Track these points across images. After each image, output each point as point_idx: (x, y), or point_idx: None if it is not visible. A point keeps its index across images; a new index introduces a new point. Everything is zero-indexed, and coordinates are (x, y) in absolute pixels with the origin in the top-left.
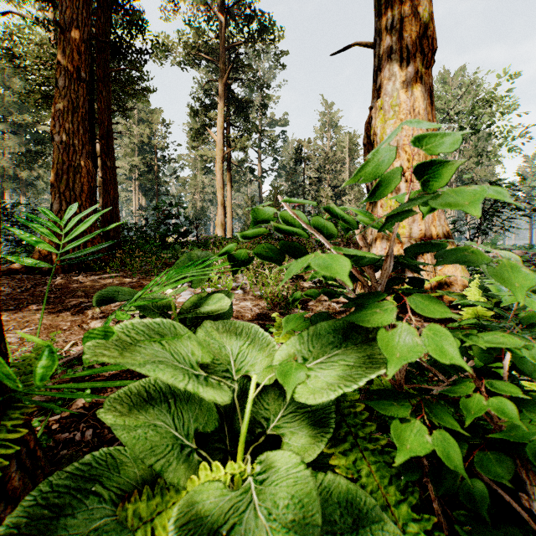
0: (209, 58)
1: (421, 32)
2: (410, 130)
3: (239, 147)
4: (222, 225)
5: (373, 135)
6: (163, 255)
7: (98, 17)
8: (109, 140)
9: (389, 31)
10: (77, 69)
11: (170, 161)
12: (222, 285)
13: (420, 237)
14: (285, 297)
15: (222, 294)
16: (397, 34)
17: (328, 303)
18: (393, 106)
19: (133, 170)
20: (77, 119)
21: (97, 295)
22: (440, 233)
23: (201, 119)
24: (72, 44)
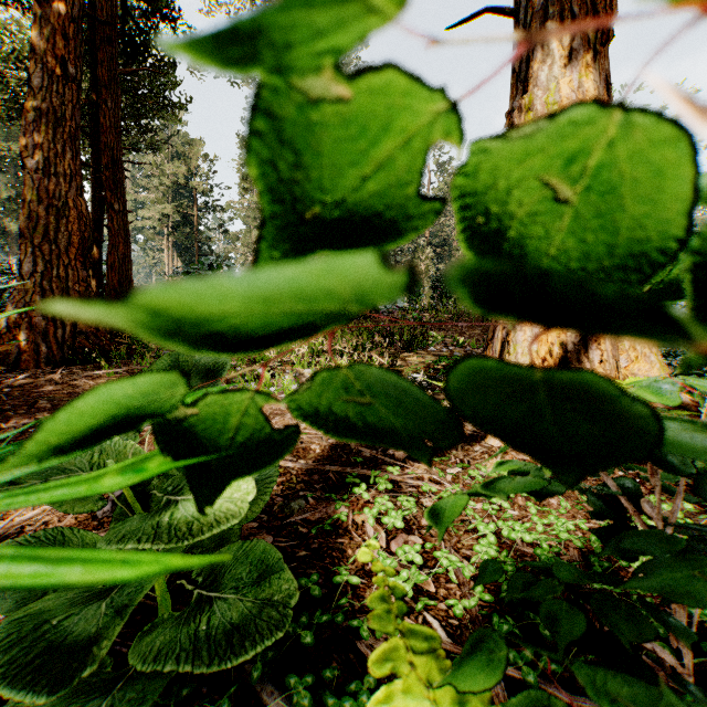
0: None
1: None
2: None
3: None
4: None
5: None
6: None
7: None
8: (117, 171)
9: None
10: (62, 62)
11: (215, 209)
12: (277, 387)
13: None
14: None
15: None
16: None
17: None
18: (549, 105)
19: (164, 221)
20: (62, 136)
21: None
22: None
23: None
24: (54, 24)
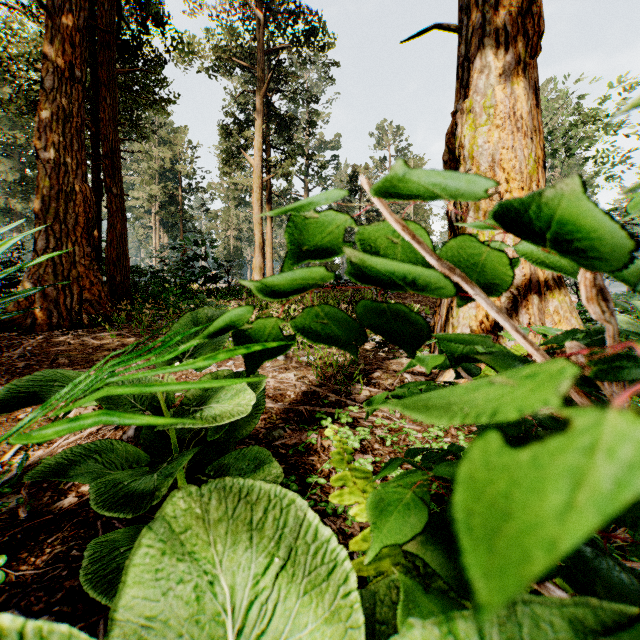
0: (245, 64)
1: (524, 8)
2: (510, 140)
3: (281, 175)
4: (260, 269)
5: (458, 147)
6: (183, 307)
7: (101, 3)
8: (115, 160)
9: (481, 7)
10: (70, 66)
11: (197, 190)
12: None
13: (523, 284)
14: (340, 365)
15: (242, 384)
16: (491, 11)
17: (400, 375)
18: (486, 108)
19: (152, 201)
20: (70, 130)
21: (0, 396)
22: (549, 279)
23: (235, 139)
24: (63, 34)
